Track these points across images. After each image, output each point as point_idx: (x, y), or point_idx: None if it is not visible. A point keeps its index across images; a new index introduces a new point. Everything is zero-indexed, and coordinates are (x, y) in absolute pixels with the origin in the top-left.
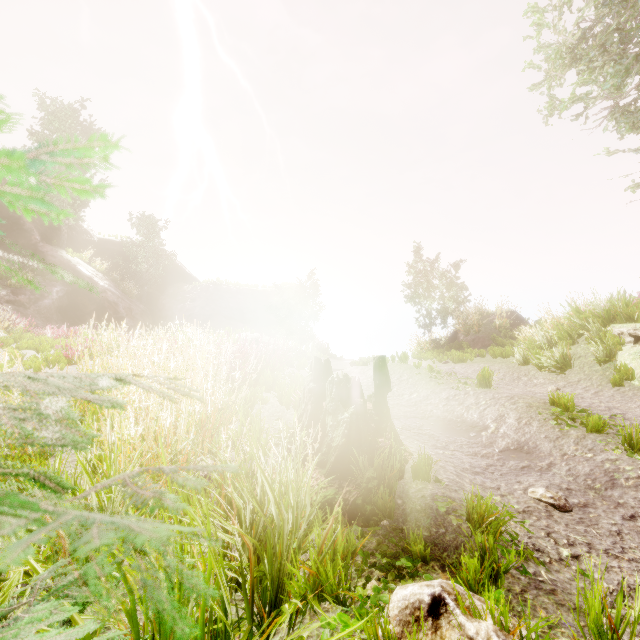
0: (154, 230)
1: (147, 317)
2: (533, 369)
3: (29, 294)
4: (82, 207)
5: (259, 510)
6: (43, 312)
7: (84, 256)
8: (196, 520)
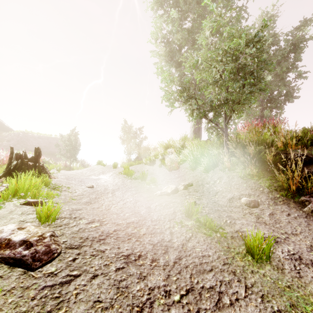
0: None
1: None
2: (147, 165)
3: None
4: None
5: None
6: None
7: None
8: None
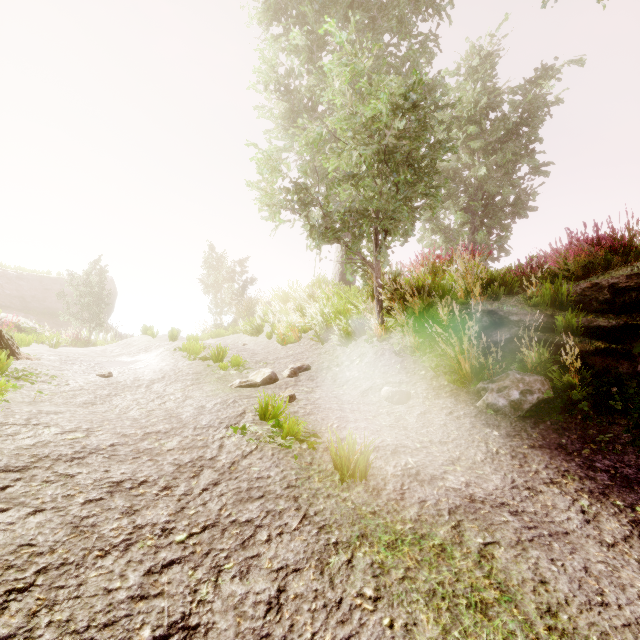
0: None
1: None
2: (249, 336)
3: None
4: None
5: None
6: None
7: None
8: None
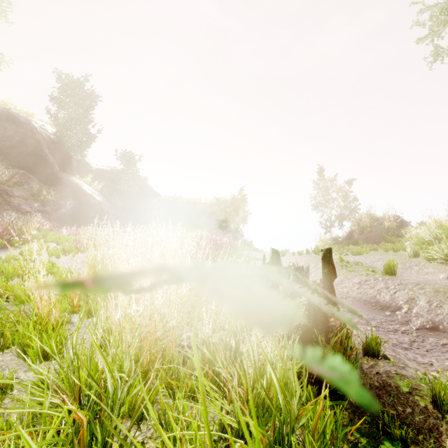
0: (132, 162)
1: (127, 221)
2: (422, 261)
3: (52, 206)
4: (85, 147)
5: (268, 401)
6: (61, 218)
7: (87, 180)
8: None
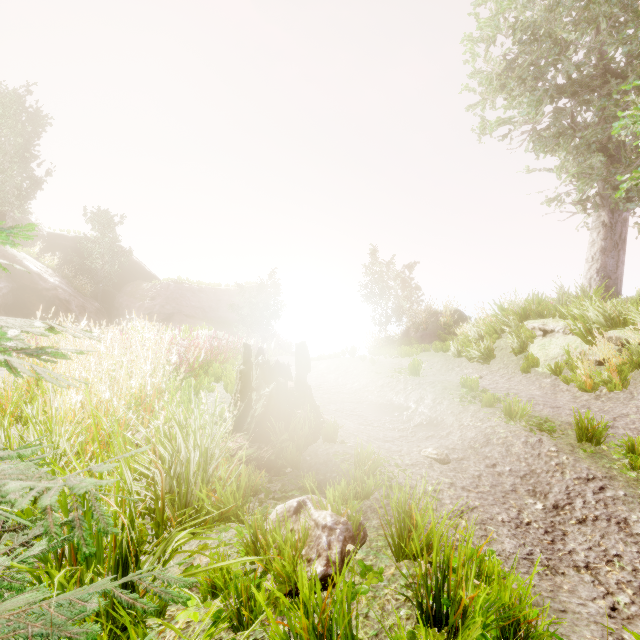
0: (110, 226)
1: (102, 316)
2: (465, 361)
3: None
4: (29, 199)
5: (170, 446)
6: None
7: (32, 251)
8: (103, 420)
